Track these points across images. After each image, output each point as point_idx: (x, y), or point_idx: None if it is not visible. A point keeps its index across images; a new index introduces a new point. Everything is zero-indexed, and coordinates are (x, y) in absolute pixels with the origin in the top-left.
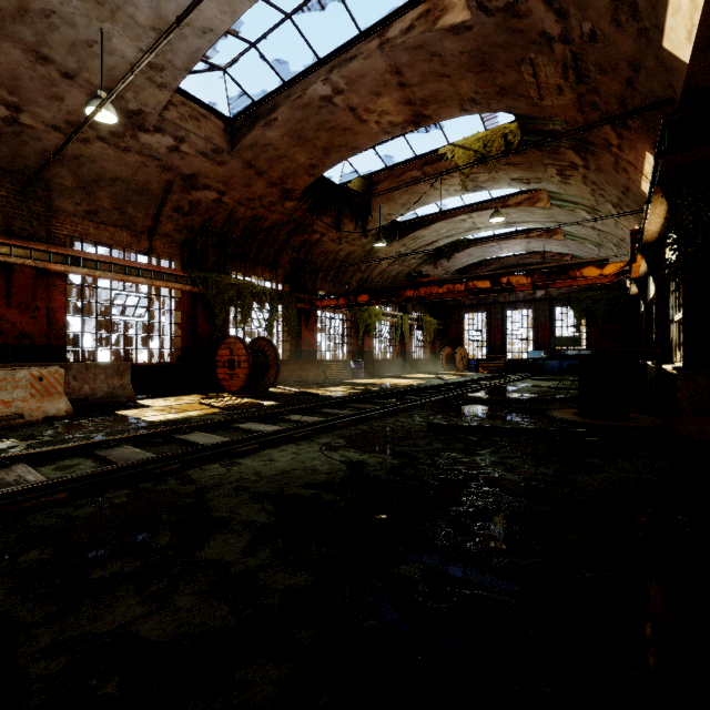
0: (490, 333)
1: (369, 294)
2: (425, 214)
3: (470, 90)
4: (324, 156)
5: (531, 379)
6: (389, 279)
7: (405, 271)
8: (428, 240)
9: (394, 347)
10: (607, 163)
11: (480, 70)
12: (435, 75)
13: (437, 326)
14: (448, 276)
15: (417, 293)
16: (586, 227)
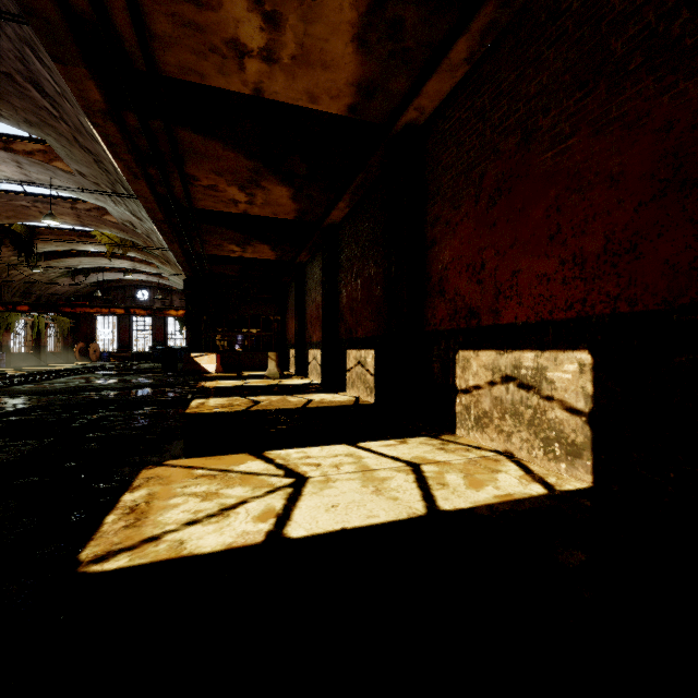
0: (120, 332)
1: (30, 306)
2: (71, 248)
3: (117, 231)
4: (5, 219)
5: (150, 363)
6: (27, 285)
7: (44, 280)
8: (71, 264)
9: (28, 342)
10: (178, 270)
11: (122, 231)
12: (99, 222)
13: (71, 325)
14: (83, 286)
15: (74, 310)
16: (179, 281)
